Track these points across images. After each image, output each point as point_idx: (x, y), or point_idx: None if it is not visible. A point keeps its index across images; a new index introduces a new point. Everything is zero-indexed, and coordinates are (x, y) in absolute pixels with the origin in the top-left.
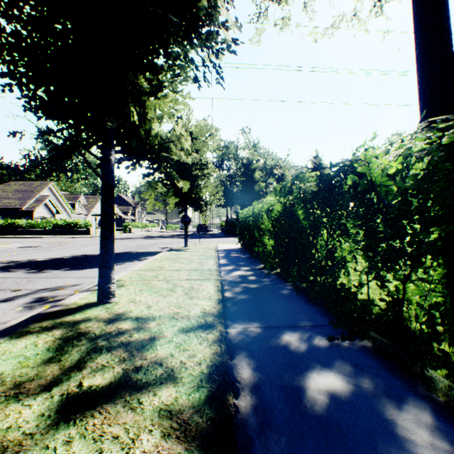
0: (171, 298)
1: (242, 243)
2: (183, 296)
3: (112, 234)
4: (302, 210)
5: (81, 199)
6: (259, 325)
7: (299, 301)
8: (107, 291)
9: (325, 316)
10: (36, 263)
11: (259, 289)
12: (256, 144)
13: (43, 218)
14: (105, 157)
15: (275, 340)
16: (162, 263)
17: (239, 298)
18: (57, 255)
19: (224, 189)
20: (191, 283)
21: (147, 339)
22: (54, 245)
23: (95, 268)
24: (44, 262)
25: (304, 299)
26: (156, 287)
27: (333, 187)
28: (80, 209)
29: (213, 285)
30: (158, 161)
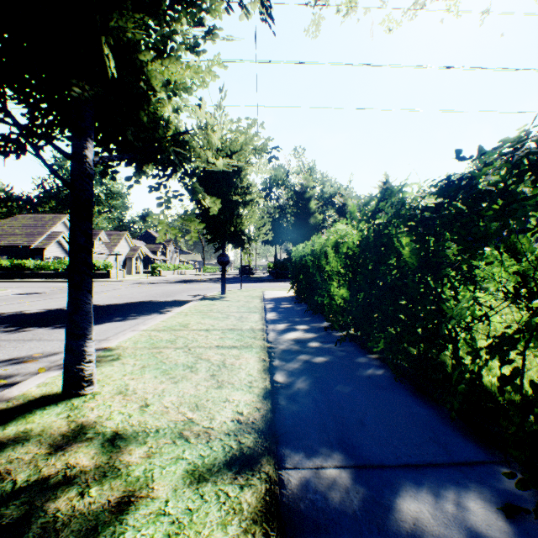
0: (186, 385)
1: (296, 290)
2: (207, 382)
3: (87, 280)
4: (407, 239)
5: (101, 236)
6: (345, 461)
7: (402, 393)
8: (77, 375)
9: (463, 433)
10: (21, 317)
11: (329, 367)
12: (311, 168)
13: (57, 259)
14: (75, 152)
15: (388, 516)
16: (188, 318)
17: (299, 386)
18: (57, 304)
19: (272, 222)
20: (224, 354)
21: (113, 506)
22: (60, 291)
23: (96, 325)
24: (32, 316)
25: (409, 390)
26: (168, 362)
27: (485, 190)
28: (100, 248)
29: (257, 358)
30: (171, 166)
